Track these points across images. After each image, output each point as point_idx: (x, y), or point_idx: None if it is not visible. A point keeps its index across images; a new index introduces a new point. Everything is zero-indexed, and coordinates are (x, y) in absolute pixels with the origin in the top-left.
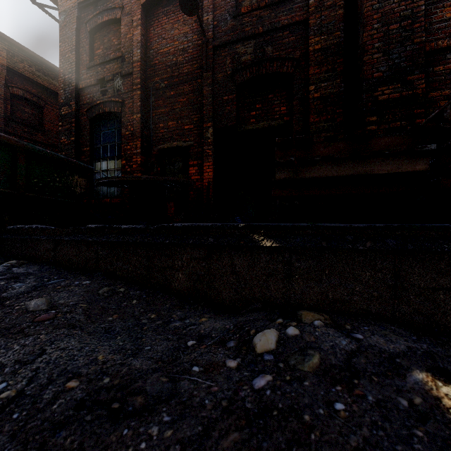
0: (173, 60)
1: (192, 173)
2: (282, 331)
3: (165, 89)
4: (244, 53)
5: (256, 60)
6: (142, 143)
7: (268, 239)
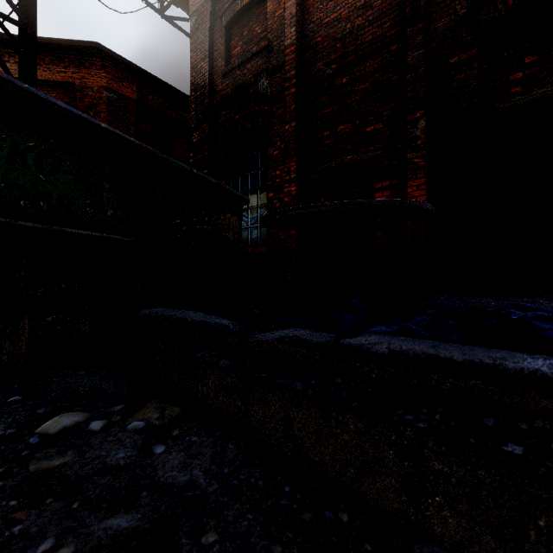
0: (345, 28)
1: None
2: None
3: (333, 77)
4: None
5: None
6: (298, 164)
7: None
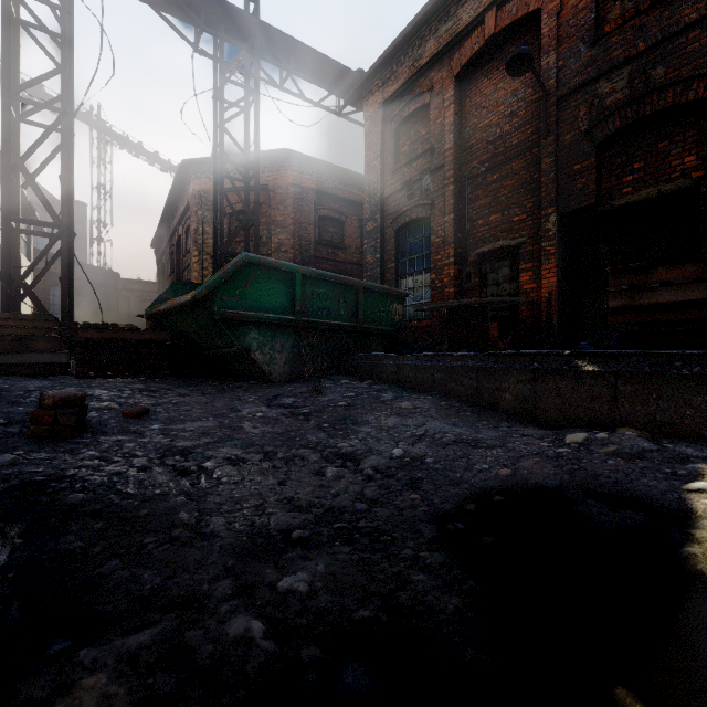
0: (496, 133)
1: (524, 280)
2: (592, 435)
3: (486, 174)
4: (611, 91)
5: (632, 98)
6: (455, 250)
7: (591, 365)
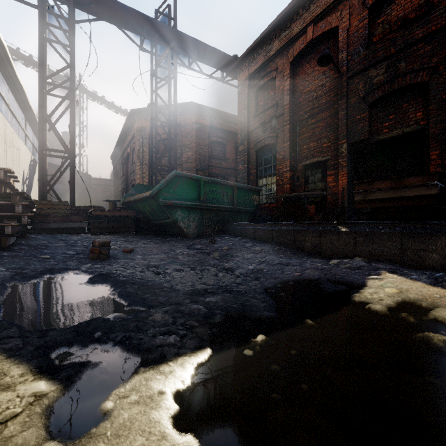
0: (313, 95)
1: (329, 181)
2: (342, 260)
3: (308, 119)
4: (376, 75)
5: (388, 79)
6: (290, 163)
7: (345, 228)
